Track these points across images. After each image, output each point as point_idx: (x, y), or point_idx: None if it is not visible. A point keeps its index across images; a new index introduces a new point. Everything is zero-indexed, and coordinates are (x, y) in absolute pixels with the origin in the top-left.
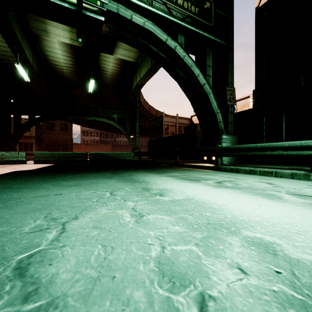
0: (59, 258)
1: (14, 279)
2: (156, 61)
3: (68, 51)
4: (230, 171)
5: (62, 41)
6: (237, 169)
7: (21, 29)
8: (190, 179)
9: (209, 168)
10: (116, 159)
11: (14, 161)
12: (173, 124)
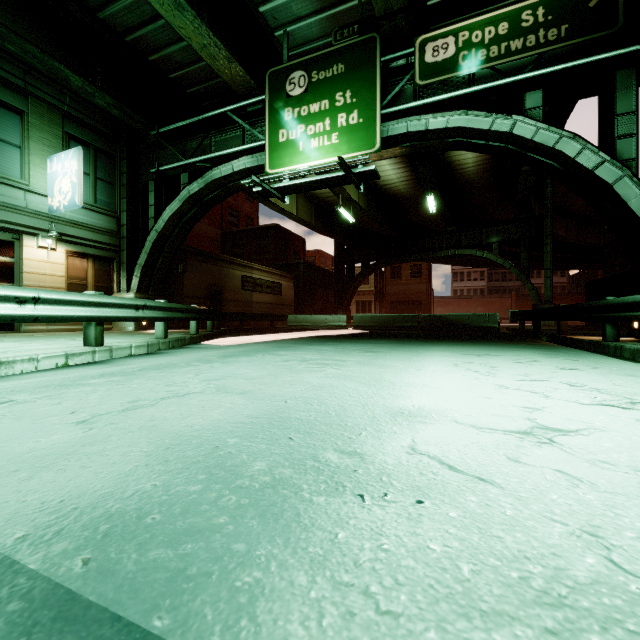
0: (274, 355)
1: (262, 355)
2: (493, 154)
3: (397, 162)
4: (614, 351)
5: None
6: (621, 347)
7: None
8: (447, 350)
9: (591, 345)
10: (463, 326)
11: (336, 326)
12: None
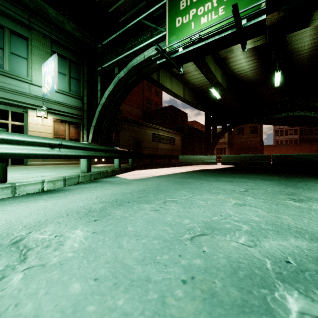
0: (177, 204)
1: (162, 203)
2: None
3: (250, 55)
4: None
5: None
6: None
7: (213, 61)
8: None
9: None
10: (312, 163)
11: (209, 162)
12: None
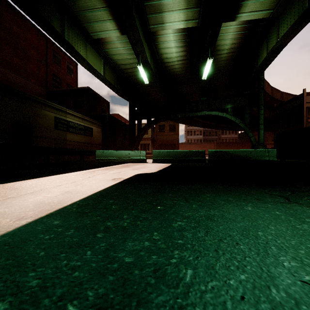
0: None
1: None
2: None
3: (181, 40)
4: None
5: (176, 28)
6: None
7: (142, 32)
8: None
9: None
10: (247, 159)
11: (137, 160)
12: None
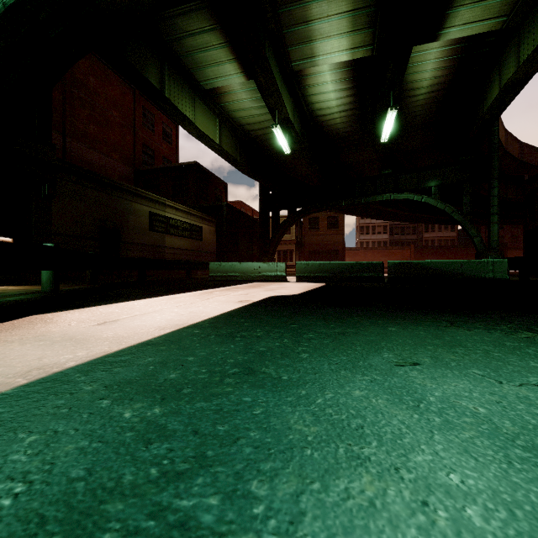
0: None
1: None
2: None
3: (344, 79)
4: None
5: (336, 62)
6: None
7: (280, 74)
8: None
9: None
10: (454, 277)
11: (272, 277)
12: None
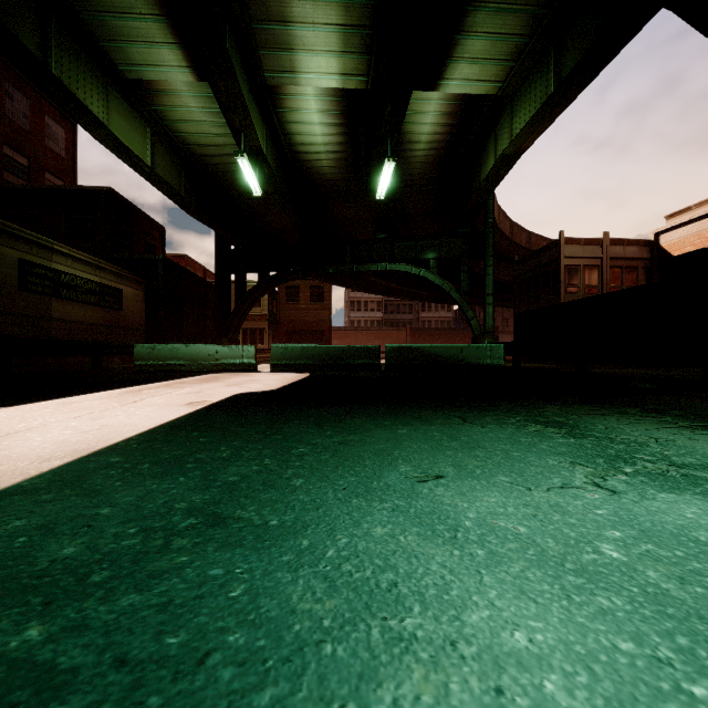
0: None
1: None
2: None
3: (333, 110)
4: None
5: (323, 86)
6: None
7: (247, 83)
8: None
9: None
10: (455, 364)
11: (236, 366)
12: (592, 263)
